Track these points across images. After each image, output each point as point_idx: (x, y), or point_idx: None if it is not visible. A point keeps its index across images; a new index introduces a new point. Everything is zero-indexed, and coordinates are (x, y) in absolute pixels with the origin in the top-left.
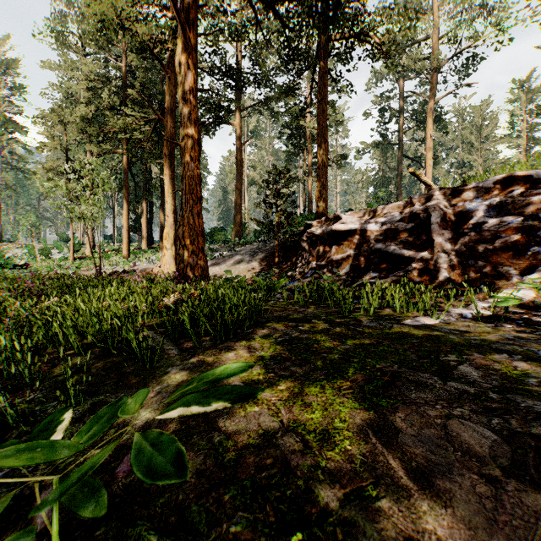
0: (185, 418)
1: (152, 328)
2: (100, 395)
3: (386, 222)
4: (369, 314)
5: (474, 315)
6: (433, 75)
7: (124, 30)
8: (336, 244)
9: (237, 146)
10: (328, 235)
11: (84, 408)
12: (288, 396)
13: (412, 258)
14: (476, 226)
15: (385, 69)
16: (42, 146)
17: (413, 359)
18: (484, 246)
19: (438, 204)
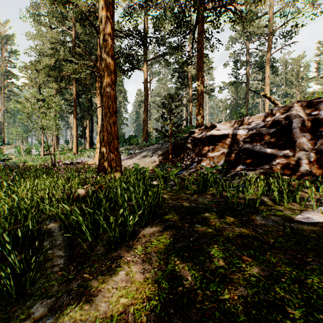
0: None
1: (61, 219)
2: None
3: (252, 128)
4: (255, 205)
5: None
6: (269, 37)
7: (69, 4)
8: (212, 145)
9: (145, 84)
10: (207, 138)
11: None
12: None
13: (276, 155)
14: None
15: (238, 35)
16: (24, 85)
17: None
18: None
19: (297, 113)
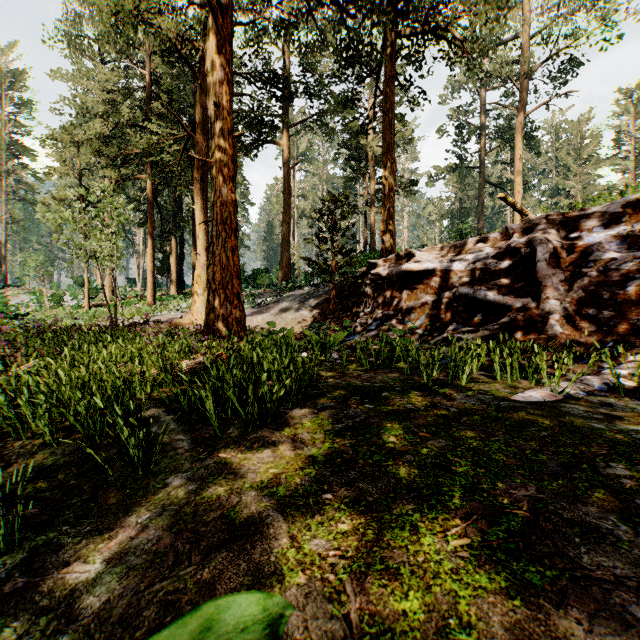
0: (175, 595)
1: (163, 403)
2: (52, 529)
3: (474, 260)
4: (461, 383)
5: (611, 387)
6: (523, 82)
7: (145, 25)
8: (407, 288)
9: (285, 170)
10: (398, 277)
11: (17, 559)
12: (357, 549)
13: (511, 306)
14: (598, 264)
15: (464, 77)
16: (51, 172)
17: (556, 472)
18: (611, 290)
19: (545, 235)
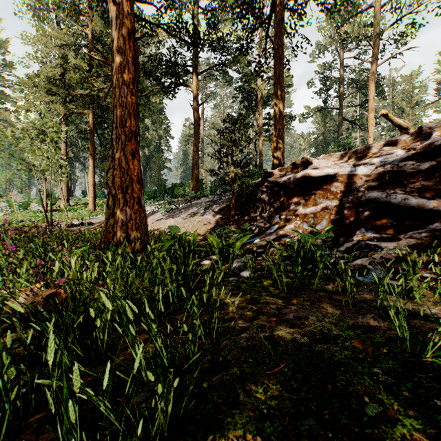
0: None
1: None
2: None
3: (383, 163)
4: None
5: None
6: (375, 41)
7: None
8: (305, 194)
9: (194, 107)
10: (295, 183)
11: None
12: None
13: (439, 211)
14: None
15: (328, 41)
16: (17, 109)
17: None
18: None
19: None
